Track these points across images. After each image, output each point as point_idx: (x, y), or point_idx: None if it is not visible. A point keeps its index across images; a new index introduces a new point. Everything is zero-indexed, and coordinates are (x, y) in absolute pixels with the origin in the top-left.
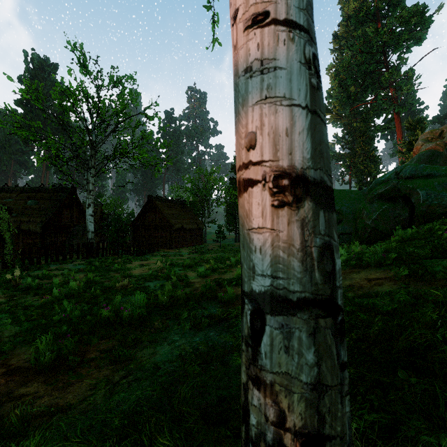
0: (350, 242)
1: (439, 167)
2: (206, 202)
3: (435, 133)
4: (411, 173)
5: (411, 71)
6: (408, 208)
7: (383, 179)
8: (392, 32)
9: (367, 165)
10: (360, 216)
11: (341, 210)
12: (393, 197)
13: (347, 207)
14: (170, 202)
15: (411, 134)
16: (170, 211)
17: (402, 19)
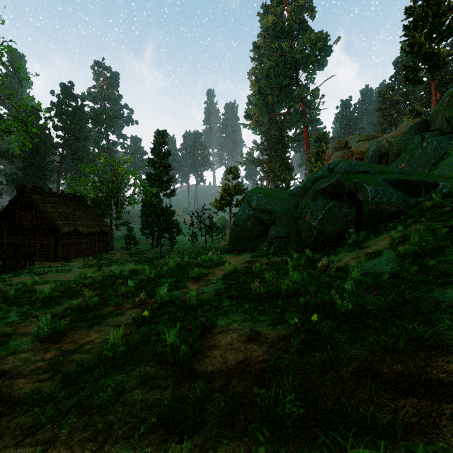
0: (285, 246)
1: (372, 165)
2: (114, 200)
3: (342, 143)
4: (346, 169)
5: (317, 90)
6: (355, 206)
7: (316, 175)
8: (303, 51)
9: (282, 172)
10: (302, 216)
11: (273, 210)
12: (337, 193)
13: (279, 206)
14: (57, 196)
15: (317, 146)
16: (56, 209)
17: (311, 41)
